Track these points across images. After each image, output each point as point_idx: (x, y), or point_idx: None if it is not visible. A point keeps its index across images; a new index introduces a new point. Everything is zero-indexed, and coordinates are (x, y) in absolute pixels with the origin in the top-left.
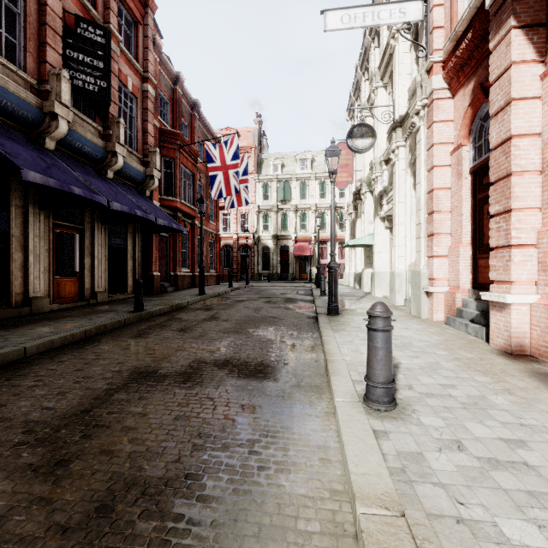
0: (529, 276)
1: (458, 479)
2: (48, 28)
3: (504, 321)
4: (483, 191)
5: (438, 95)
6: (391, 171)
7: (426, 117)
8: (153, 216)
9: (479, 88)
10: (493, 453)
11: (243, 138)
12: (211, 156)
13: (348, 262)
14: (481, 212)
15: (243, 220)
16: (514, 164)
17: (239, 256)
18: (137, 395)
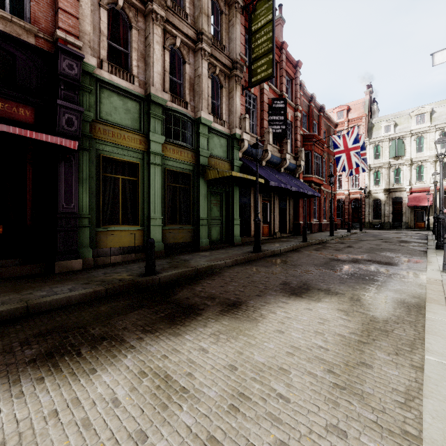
0: None
1: None
2: (264, 112)
3: None
4: None
5: None
6: None
7: None
8: (306, 190)
9: None
10: None
11: (354, 110)
12: (336, 144)
13: None
14: None
15: (354, 178)
16: None
17: (350, 208)
18: (339, 263)
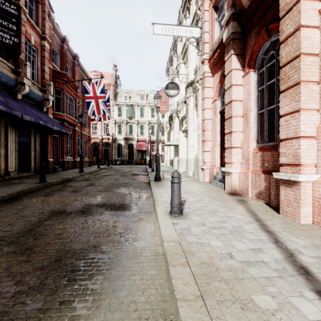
0: (238, 160)
1: (200, 233)
2: None
3: (230, 180)
4: (224, 122)
5: (207, 75)
6: (187, 107)
7: (202, 84)
8: (50, 124)
9: (222, 75)
10: (214, 225)
11: (105, 78)
12: (87, 89)
13: (166, 153)
14: (224, 131)
15: (105, 128)
16: (233, 113)
17: (103, 149)
18: (57, 221)
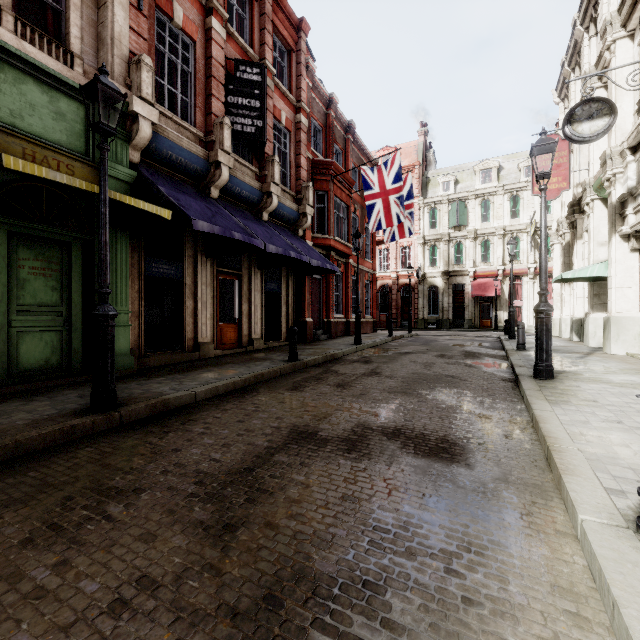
0: None
1: None
2: (213, 80)
3: None
4: None
5: None
6: None
7: None
8: (307, 256)
9: None
10: None
11: (404, 156)
12: (367, 182)
13: (557, 303)
14: None
15: (404, 255)
16: None
17: (399, 298)
18: (298, 459)
